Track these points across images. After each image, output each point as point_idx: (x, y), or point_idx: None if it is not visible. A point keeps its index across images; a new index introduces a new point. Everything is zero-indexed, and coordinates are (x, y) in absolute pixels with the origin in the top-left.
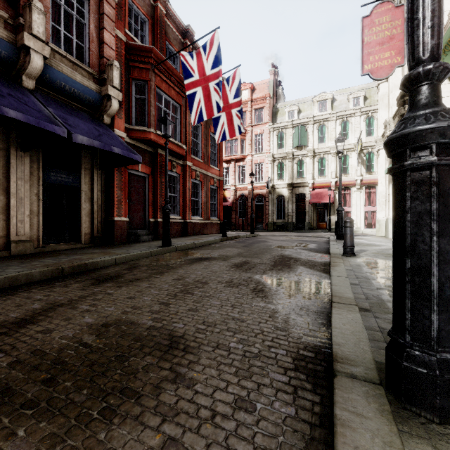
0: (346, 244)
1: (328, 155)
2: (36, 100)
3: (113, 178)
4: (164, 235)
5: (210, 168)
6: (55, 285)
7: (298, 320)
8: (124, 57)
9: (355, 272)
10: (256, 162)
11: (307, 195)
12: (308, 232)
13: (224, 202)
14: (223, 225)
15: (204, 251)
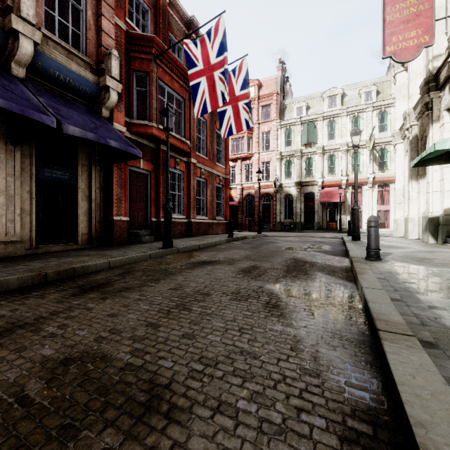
0: (371, 246)
1: (338, 152)
2: (25, 89)
3: (112, 175)
4: (165, 235)
5: (216, 166)
6: (30, 296)
7: (332, 357)
8: (123, 46)
9: (389, 282)
10: (263, 160)
11: (316, 194)
12: (317, 232)
13: (230, 201)
14: (229, 225)
15: (208, 253)
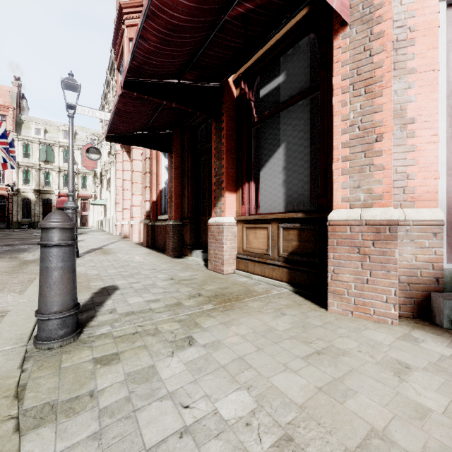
0: None
1: None
2: None
3: None
4: None
5: None
6: None
7: None
8: None
9: None
10: None
11: (54, 201)
12: None
13: None
14: None
15: (2, 234)
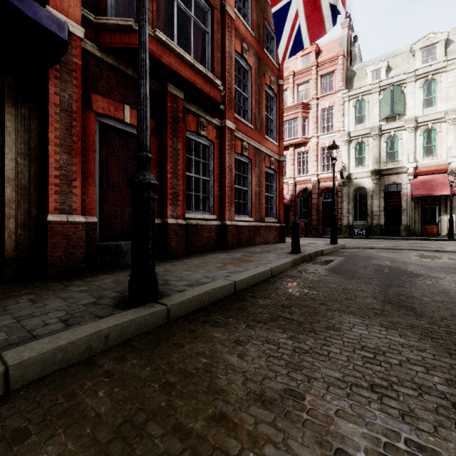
0: None
1: (440, 123)
2: None
3: (47, 124)
4: (132, 265)
5: (265, 140)
6: None
7: None
8: None
9: None
10: (323, 145)
11: (404, 186)
12: (411, 239)
13: None
14: (292, 230)
15: (262, 344)
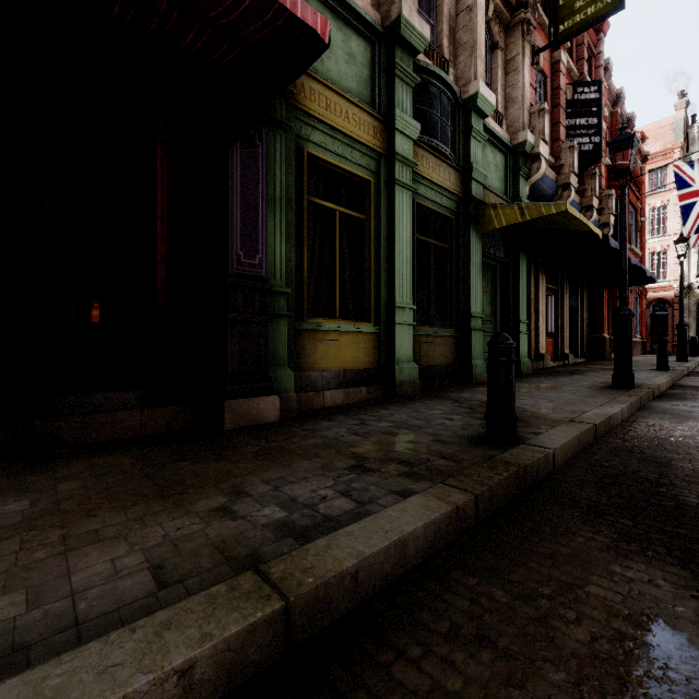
0: None
1: None
2: None
3: (602, 298)
4: (681, 350)
5: None
6: None
7: None
8: (606, 180)
9: None
10: (652, 250)
11: None
12: None
13: None
14: (691, 343)
15: None
